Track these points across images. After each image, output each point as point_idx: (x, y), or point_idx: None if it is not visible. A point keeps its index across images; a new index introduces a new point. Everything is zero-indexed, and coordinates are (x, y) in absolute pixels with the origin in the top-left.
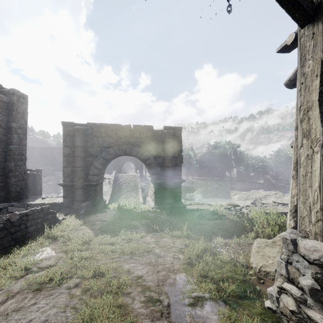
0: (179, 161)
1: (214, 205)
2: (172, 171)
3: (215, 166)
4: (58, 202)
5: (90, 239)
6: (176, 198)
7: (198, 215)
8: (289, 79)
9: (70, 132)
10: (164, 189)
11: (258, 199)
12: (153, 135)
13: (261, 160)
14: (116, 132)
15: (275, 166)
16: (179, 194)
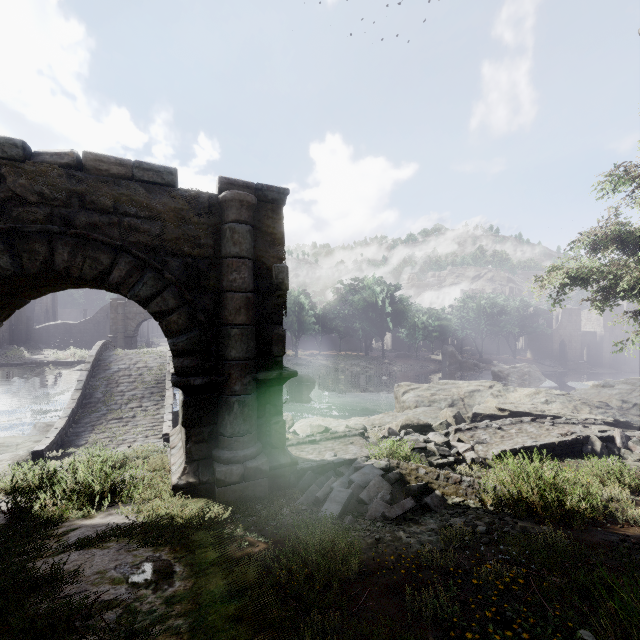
0: (276, 307)
1: (367, 425)
2: (252, 341)
3: (353, 328)
4: None
5: None
6: (265, 436)
7: (345, 501)
8: None
9: None
10: (222, 406)
11: (457, 401)
12: (178, 204)
13: (437, 317)
14: None
15: (461, 328)
16: (278, 420)
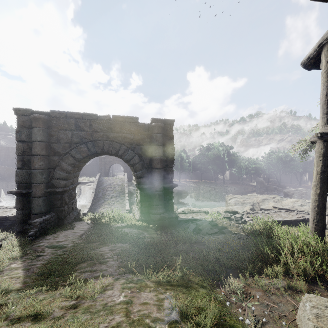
0: (170, 162)
1: (209, 211)
2: (162, 173)
3: (208, 168)
4: (10, 216)
5: (1, 302)
6: (167, 207)
7: (194, 228)
8: (308, 57)
9: (27, 122)
10: (152, 195)
11: (255, 204)
12: (138, 128)
13: (253, 162)
14: (90, 124)
15: (267, 168)
16: (171, 202)
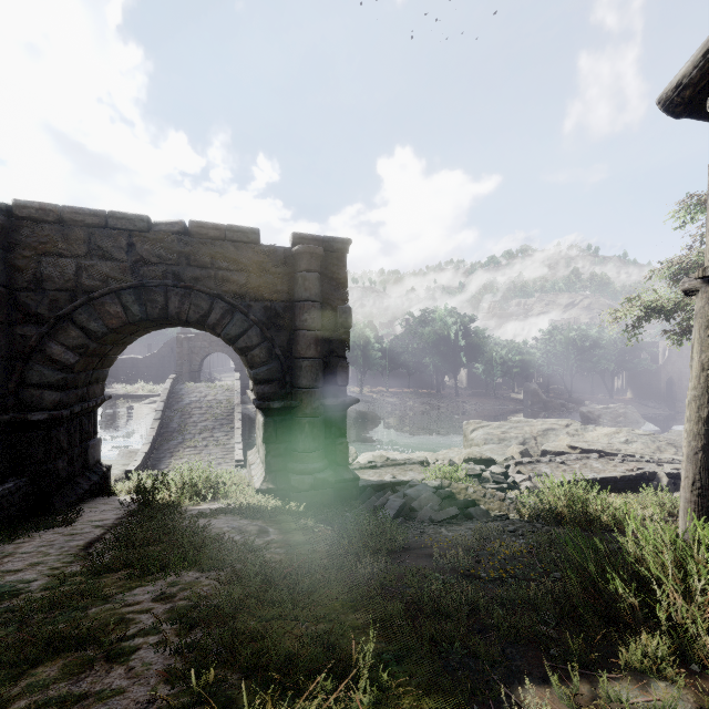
0: (340, 343)
1: (430, 459)
2: (320, 372)
3: (423, 363)
4: None
5: None
6: (331, 454)
7: (399, 508)
8: (678, 85)
9: None
10: (295, 427)
11: (529, 440)
12: (260, 258)
13: (518, 351)
14: (130, 244)
15: (546, 364)
16: (342, 441)
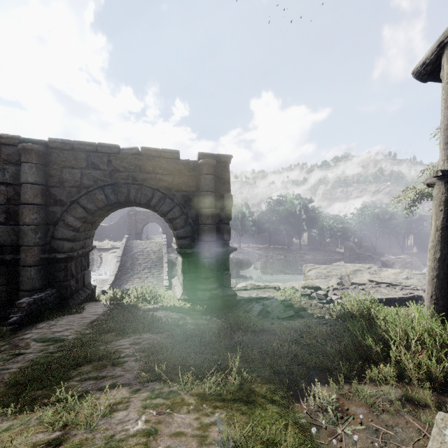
0: (226, 216)
1: (281, 287)
2: (214, 232)
3: (279, 229)
4: None
5: None
6: (221, 280)
7: (259, 311)
8: (423, 63)
9: (12, 155)
10: (200, 264)
11: (344, 276)
12: (180, 167)
13: (340, 221)
14: (109, 160)
15: (359, 229)
16: (227, 273)
